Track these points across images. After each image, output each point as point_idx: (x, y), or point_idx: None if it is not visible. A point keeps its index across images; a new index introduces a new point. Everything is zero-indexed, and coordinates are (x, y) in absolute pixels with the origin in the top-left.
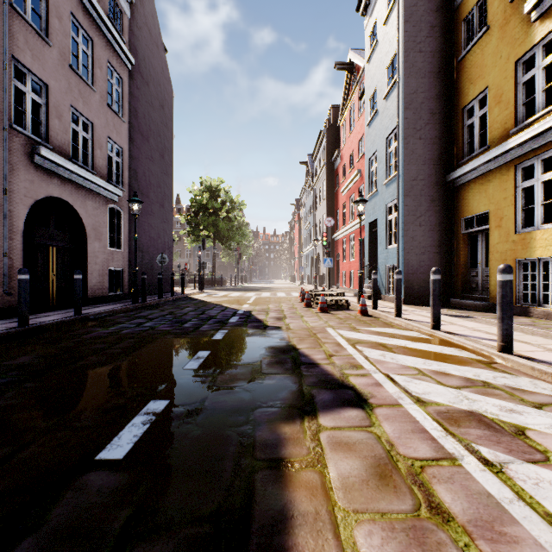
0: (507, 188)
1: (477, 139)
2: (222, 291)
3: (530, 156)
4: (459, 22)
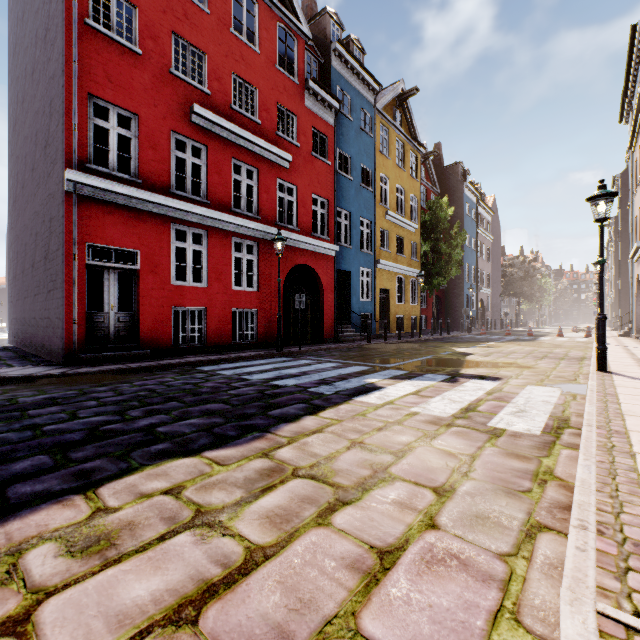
0: None
1: None
2: None
3: None
4: None
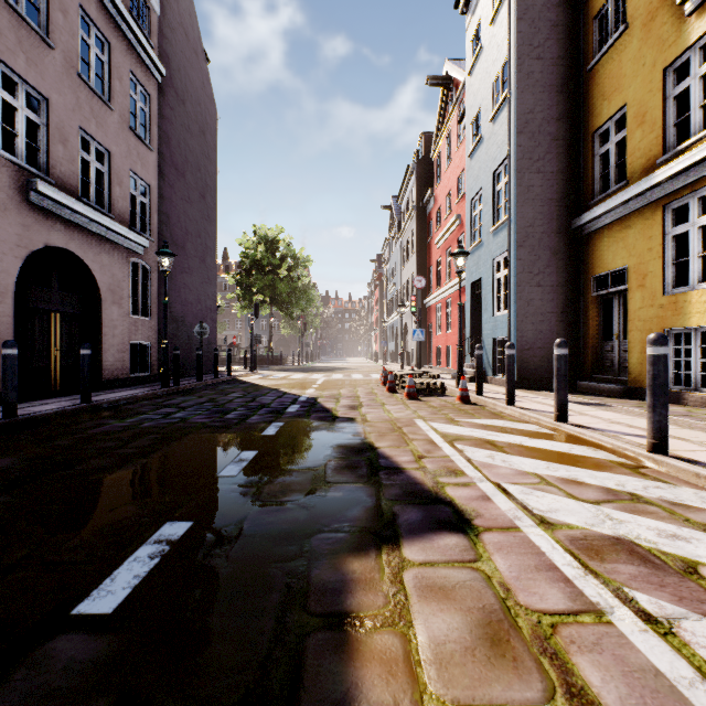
0: (653, 236)
1: (612, 172)
2: (281, 372)
3: (684, 193)
4: (588, 20)
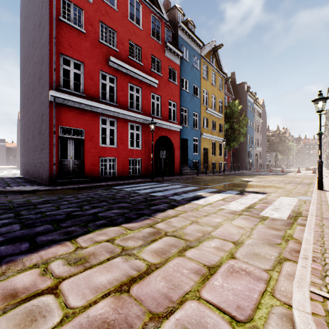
0: None
1: None
2: None
3: None
4: None
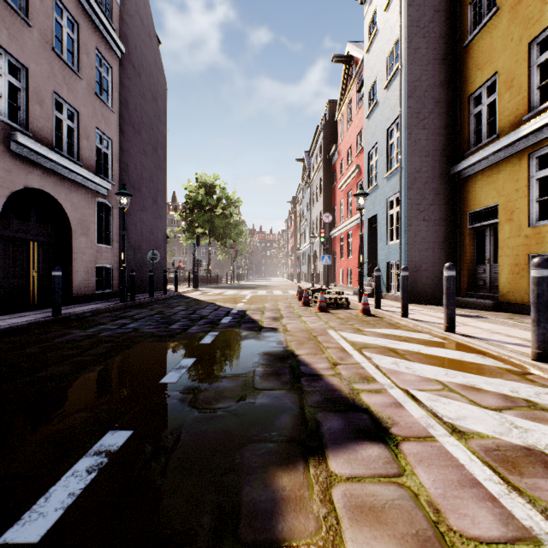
0: (519, 179)
1: (485, 128)
2: (217, 289)
3: (546, 143)
4: (465, 6)
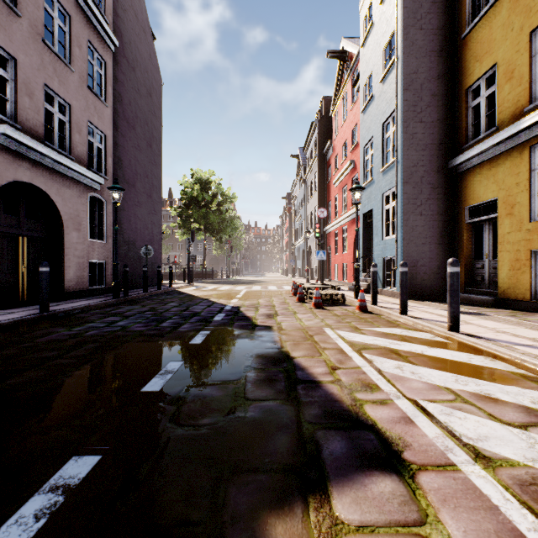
0: (520, 172)
1: (483, 121)
2: (212, 285)
3: None
4: None
